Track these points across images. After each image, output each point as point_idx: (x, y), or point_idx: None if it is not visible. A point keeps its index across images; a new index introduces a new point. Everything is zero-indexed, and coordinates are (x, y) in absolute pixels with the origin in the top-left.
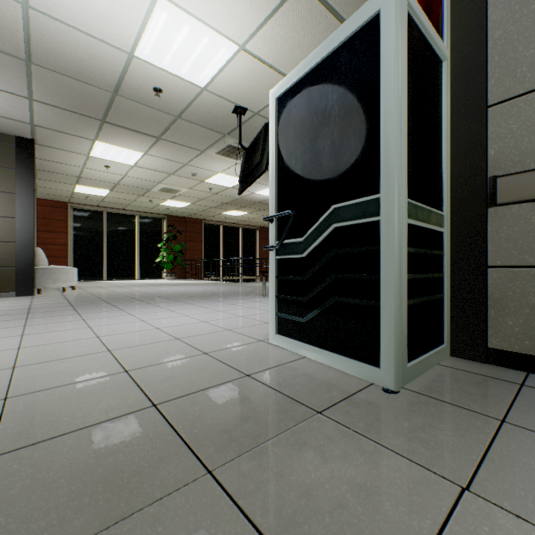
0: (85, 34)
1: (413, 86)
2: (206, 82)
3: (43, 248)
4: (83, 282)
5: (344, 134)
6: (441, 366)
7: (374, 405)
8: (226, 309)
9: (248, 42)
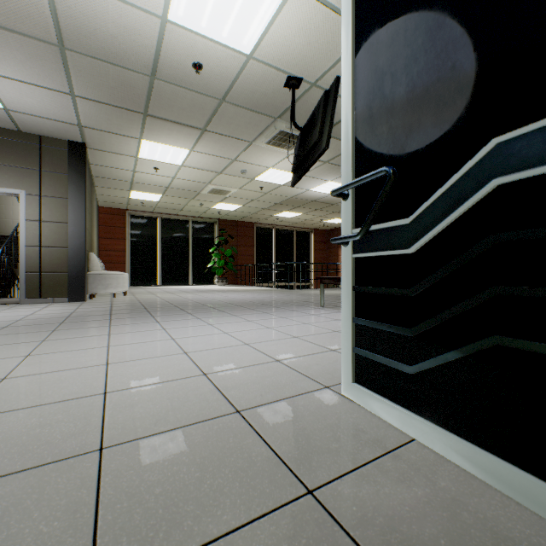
0: None
1: None
2: (251, 46)
3: (104, 254)
4: (139, 287)
5: None
6: None
7: None
8: (275, 325)
9: None
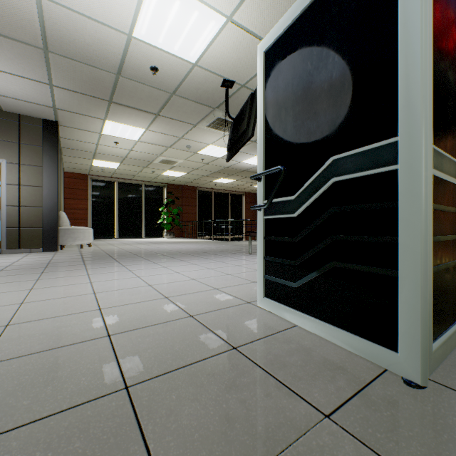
0: (90, 19)
1: (434, 8)
2: (196, 57)
3: (69, 212)
4: (99, 240)
5: (346, 72)
6: None
7: (399, 407)
8: (214, 267)
9: (235, 12)
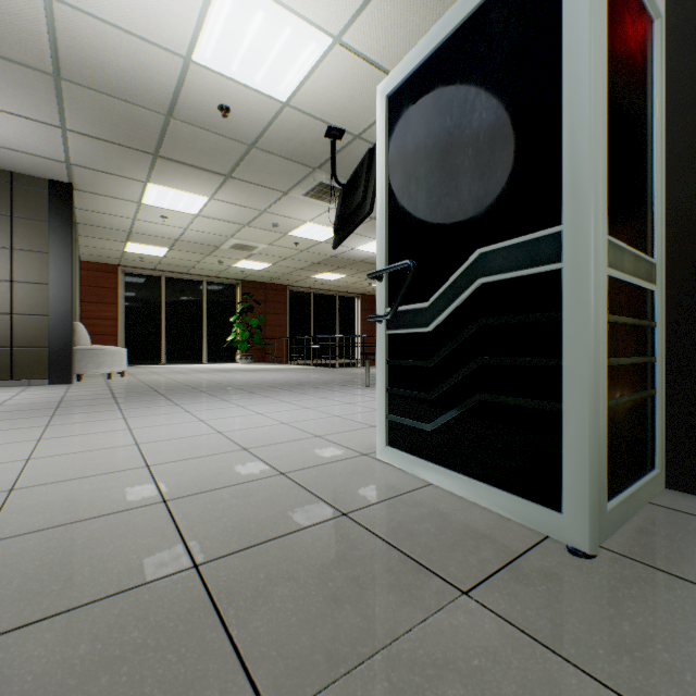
0: (127, 33)
1: (612, 52)
2: (288, 94)
3: (88, 324)
4: (136, 366)
5: (497, 135)
6: (657, 507)
7: (558, 580)
8: (315, 405)
9: (346, 31)
